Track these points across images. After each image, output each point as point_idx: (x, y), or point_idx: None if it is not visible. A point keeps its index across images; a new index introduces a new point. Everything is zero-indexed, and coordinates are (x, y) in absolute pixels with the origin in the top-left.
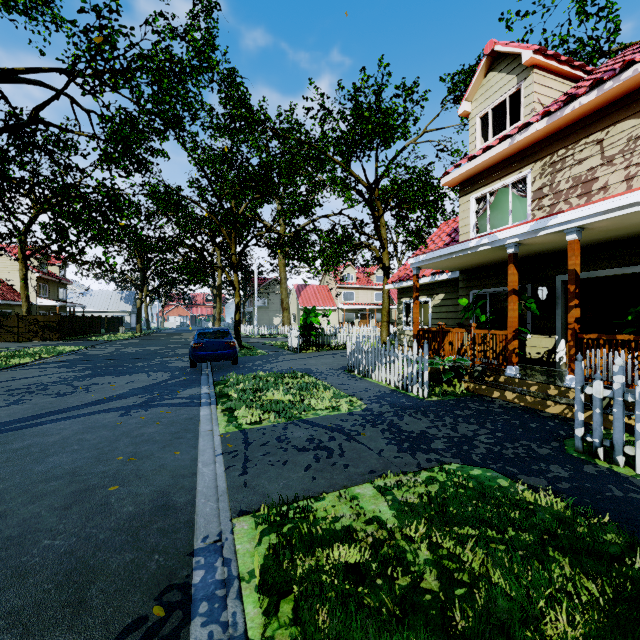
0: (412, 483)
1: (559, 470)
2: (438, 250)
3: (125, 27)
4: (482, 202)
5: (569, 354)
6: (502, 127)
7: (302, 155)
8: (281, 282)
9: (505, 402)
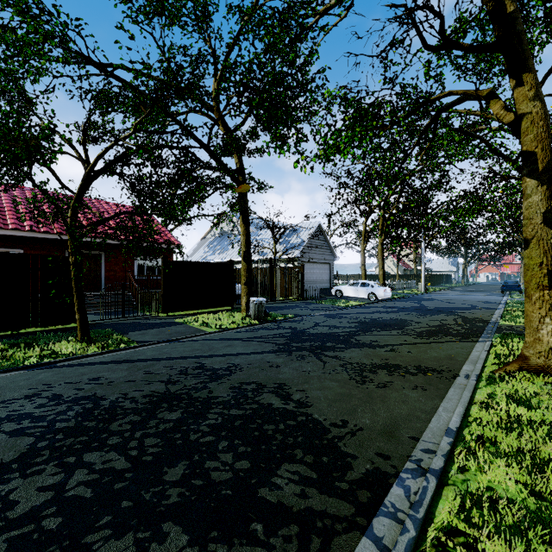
0: None
1: None
2: None
3: None
4: None
5: None
6: None
7: None
8: None
9: None
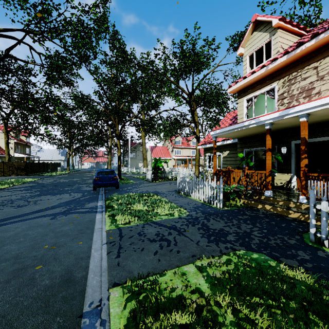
0: (218, 264)
1: (303, 254)
2: (227, 127)
3: (56, 5)
4: (250, 101)
5: (301, 184)
6: (260, 62)
7: (153, 78)
8: (142, 145)
9: (265, 211)
